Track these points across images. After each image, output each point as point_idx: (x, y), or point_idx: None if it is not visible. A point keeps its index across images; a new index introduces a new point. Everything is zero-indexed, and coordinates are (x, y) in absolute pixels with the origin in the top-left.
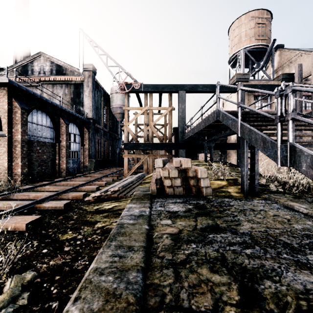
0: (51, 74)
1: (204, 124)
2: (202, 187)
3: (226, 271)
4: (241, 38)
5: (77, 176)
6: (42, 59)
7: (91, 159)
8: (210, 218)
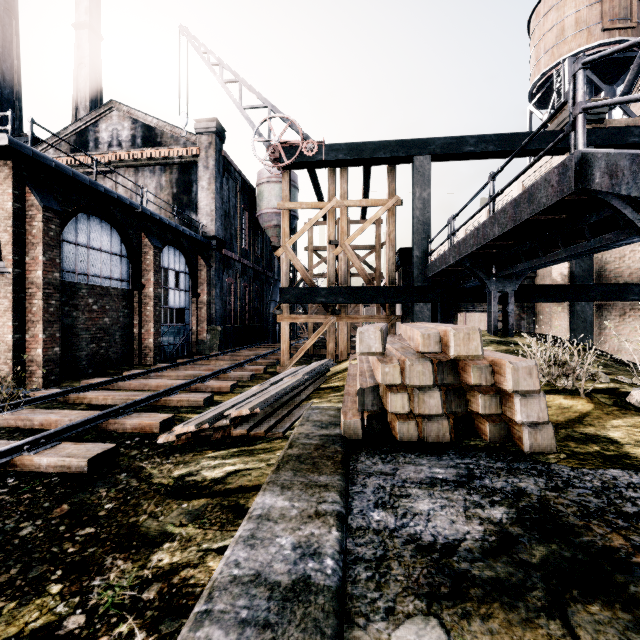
0: (133, 146)
1: (507, 221)
2: (518, 422)
3: None
4: (564, 33)
5: (175, 364)
6: (116, 116)
7: (213, 325)
8: None
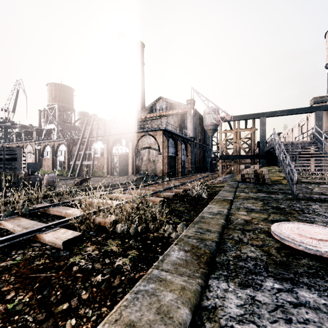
0: (166, 110)
1: (270, 147)
2: (265, 178)
3: (256, 189)
4: None
5: (189, 176)
6: (161, 101)
7: (192, 165)
8: (261, 186)
